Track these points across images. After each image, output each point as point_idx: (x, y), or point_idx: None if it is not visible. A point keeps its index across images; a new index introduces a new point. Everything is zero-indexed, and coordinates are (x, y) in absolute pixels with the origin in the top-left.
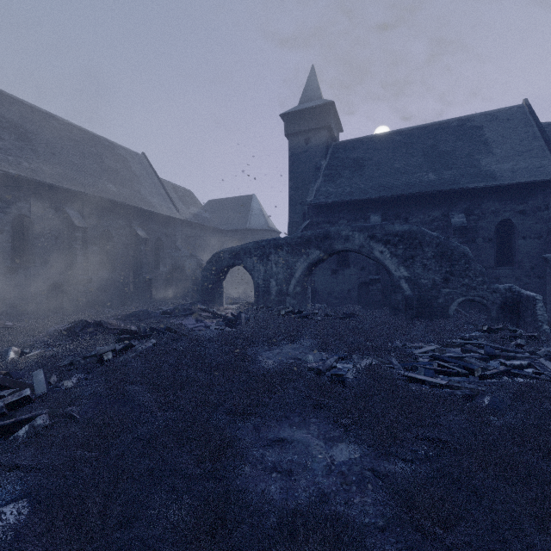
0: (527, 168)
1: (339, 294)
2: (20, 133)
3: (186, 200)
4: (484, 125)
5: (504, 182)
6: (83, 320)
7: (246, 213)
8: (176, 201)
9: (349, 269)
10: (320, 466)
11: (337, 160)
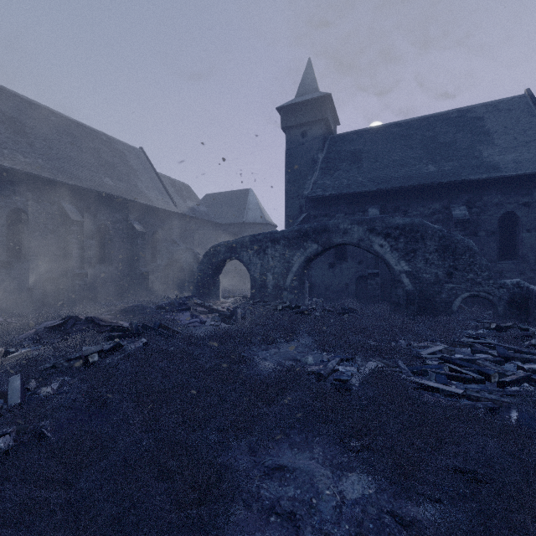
0: (531, 159)
1: (337, 287)
2: (16, 127)
3: (183, 194)
4: (485, 115)
5: (508, 174)
6: (75, 316)
7: (243, 207)
8: (173, 194)
9: (346, 263)
10: (329, 506)
11: (334, 153)
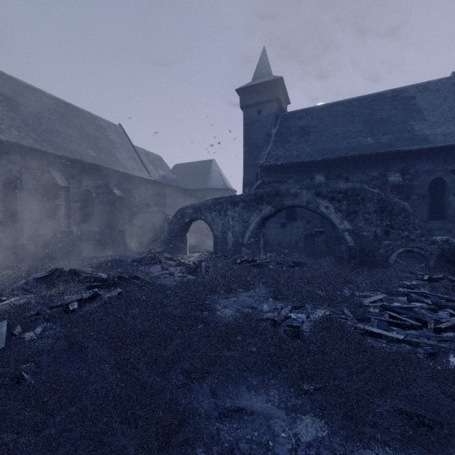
0: None
1: (288, 244)
2: (12, 106)
3: (156, 164)
4: (416, 95)
5: (437, 145)
6: (60, 269)
7: (207, 175)
8: (147, 164)
9: (296, 223)
10: (284, 449)
11: (285, 128)
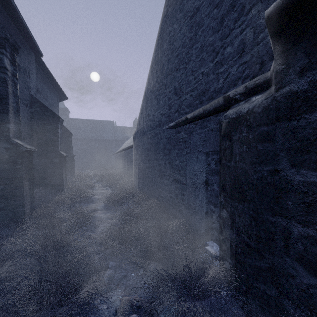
0: (109, 136)
1: None
2: None
3: None
4: (105, 124)
5: (105, 139)
6: None
7: None
8: None
9: None
10: None
11: (69, 124)
